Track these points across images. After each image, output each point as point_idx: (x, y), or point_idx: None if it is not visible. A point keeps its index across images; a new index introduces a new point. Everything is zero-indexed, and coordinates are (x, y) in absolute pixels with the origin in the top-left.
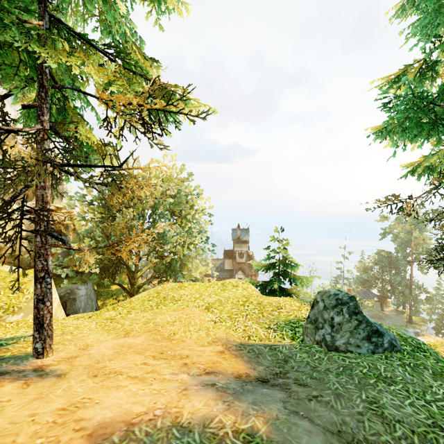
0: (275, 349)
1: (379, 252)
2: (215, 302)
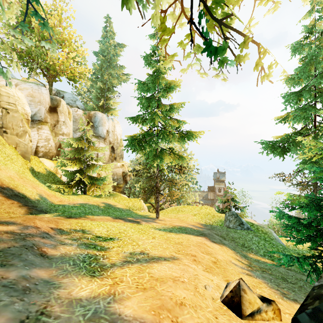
0: (212, 226)
1: None
2: (197, 213)
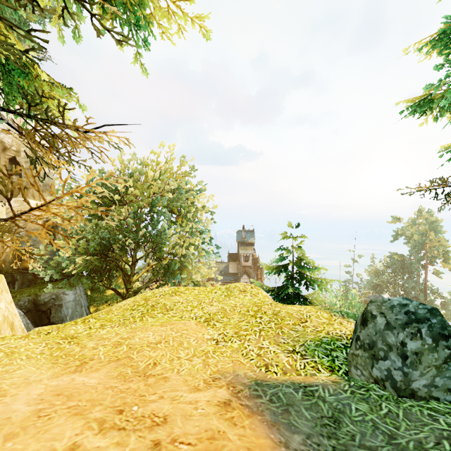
0: (312, 395)
1: (392, 255)
2: (217, 312)
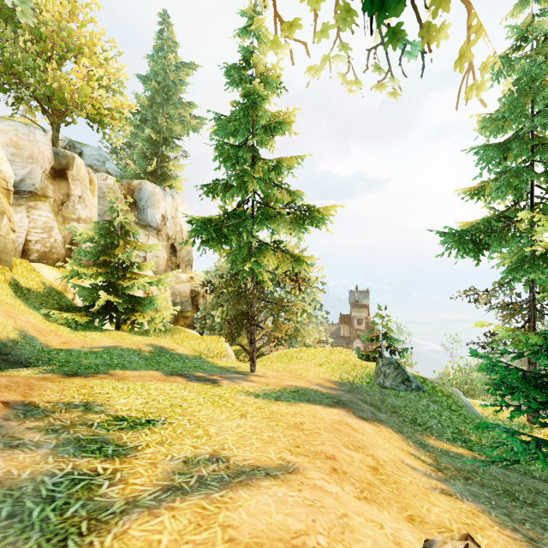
0: (353, 384)
1: None
2: (324, 361)
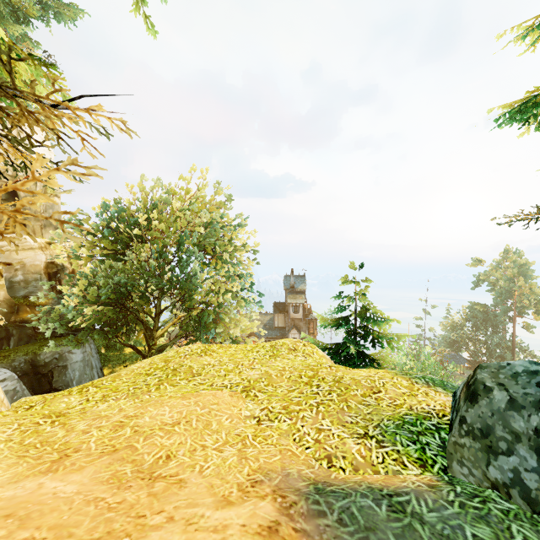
0: (403, 511)
1: (472, 305)
2: (260, 377)
